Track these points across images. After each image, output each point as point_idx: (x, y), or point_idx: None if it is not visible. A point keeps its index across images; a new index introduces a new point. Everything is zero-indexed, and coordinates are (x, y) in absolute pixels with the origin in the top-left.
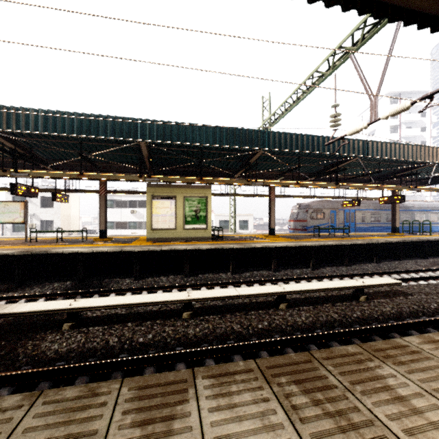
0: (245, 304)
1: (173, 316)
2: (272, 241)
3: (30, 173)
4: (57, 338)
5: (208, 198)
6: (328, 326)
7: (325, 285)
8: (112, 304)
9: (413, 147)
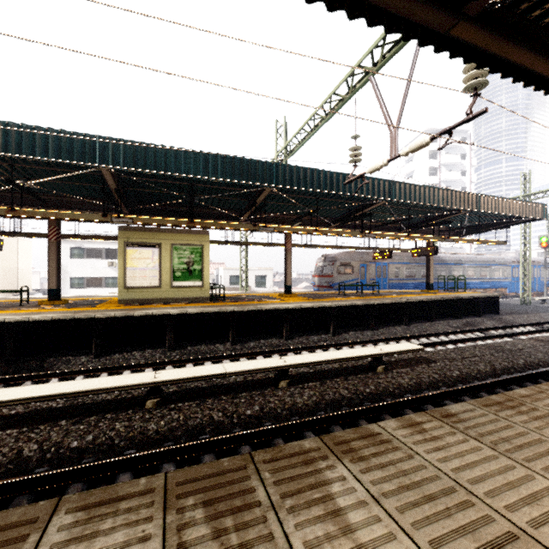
0: (238, 383)
1: (132, 406)
2: (286, 301)
3: None
4: None
5: (204, 247)
6: (335, 406)
7: (336, 355)
8: (36, 395)
9: (444, 191)
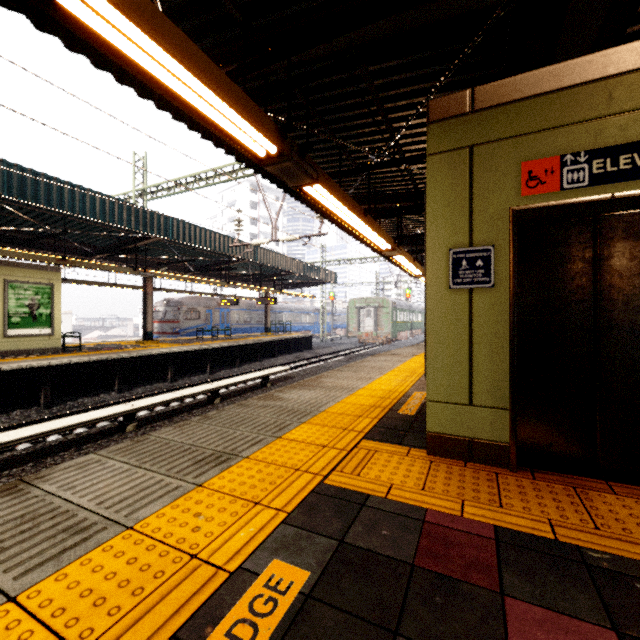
0: (180, 408)
1: (113, 434)
2: (159, 347)
3: None
4: None
5: (54, 286)
6: None
7: (246, 377)
8: (41, 431)
9: (286, 258)
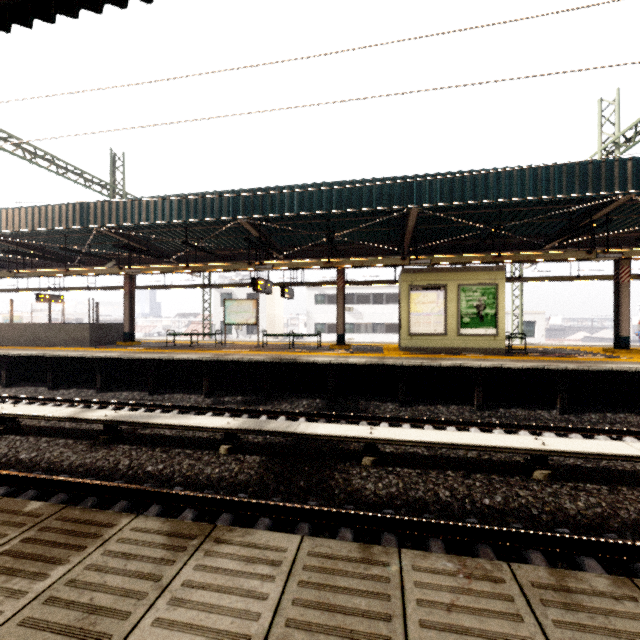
0: None
1: (513, 472)
2: (636, 360)
3: (274, 264)
4: (365, 475)
5: (498, 286)
6: None
7: None
8: (427, 440)
9: None
